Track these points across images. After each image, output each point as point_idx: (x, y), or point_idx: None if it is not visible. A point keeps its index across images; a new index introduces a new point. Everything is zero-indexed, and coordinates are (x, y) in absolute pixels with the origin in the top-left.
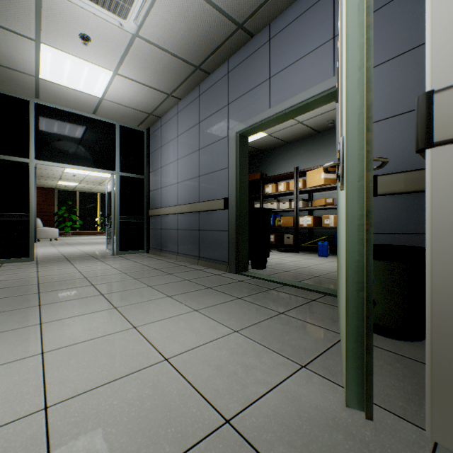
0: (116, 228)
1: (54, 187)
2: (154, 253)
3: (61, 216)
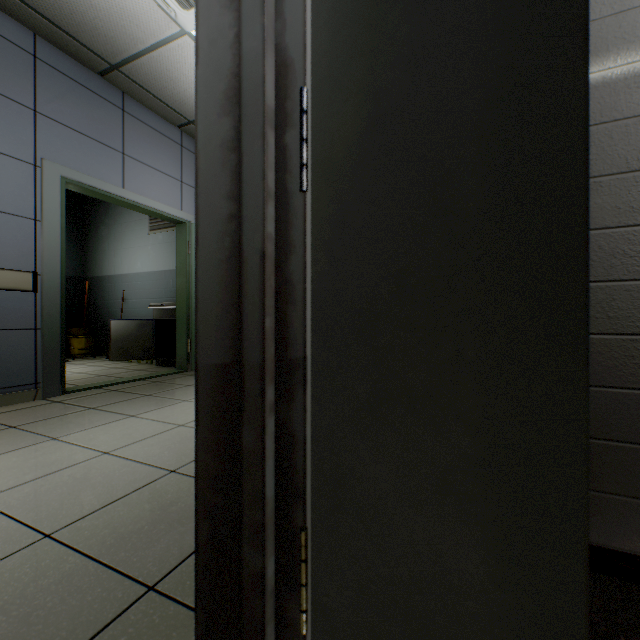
0: None
1: None
2: None
3: None
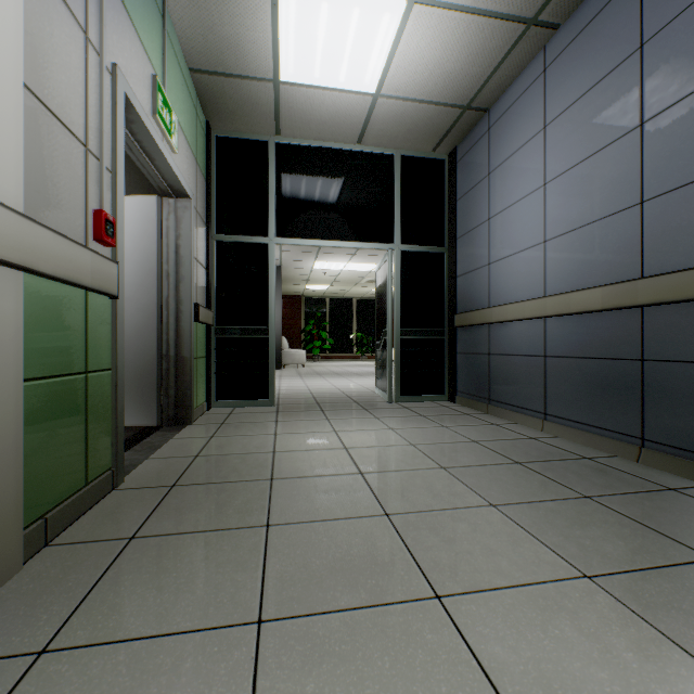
0: (394, 352)
1: (301, 295)
2: (469, 405)
3: (309, 333)
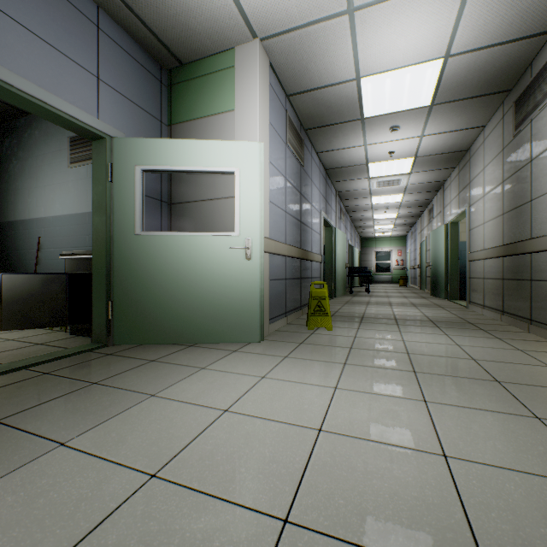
0: None
1: None
2: None
3: None
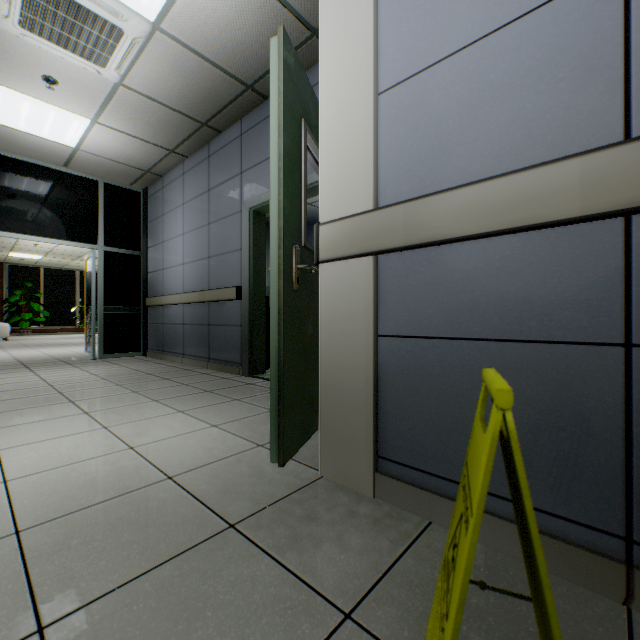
0: (99, 323)
1: (3, 261)
2: (154, 356)
3: (15, 304)
